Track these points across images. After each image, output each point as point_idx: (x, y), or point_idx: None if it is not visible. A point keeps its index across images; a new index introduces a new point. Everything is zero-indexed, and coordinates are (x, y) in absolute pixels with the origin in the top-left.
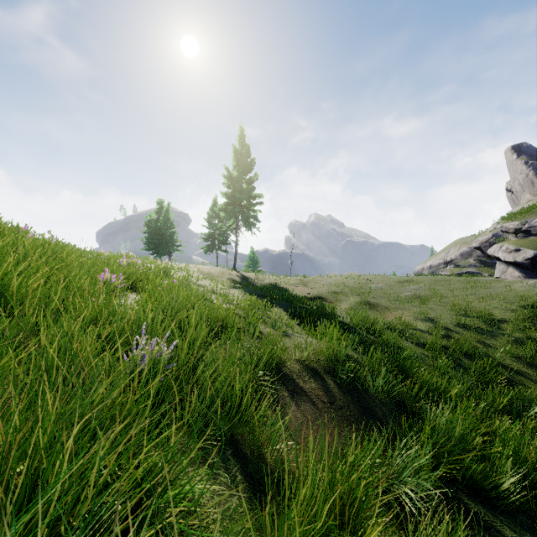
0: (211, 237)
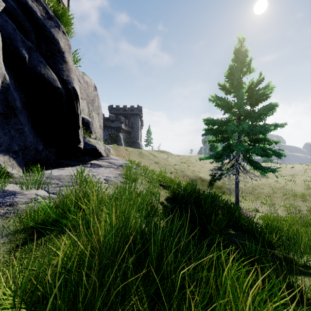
0: None
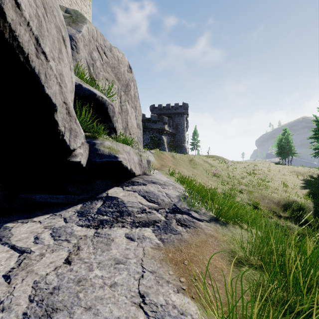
0: None
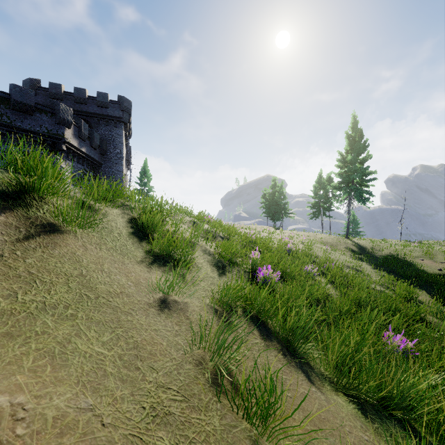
0: (317, 205)
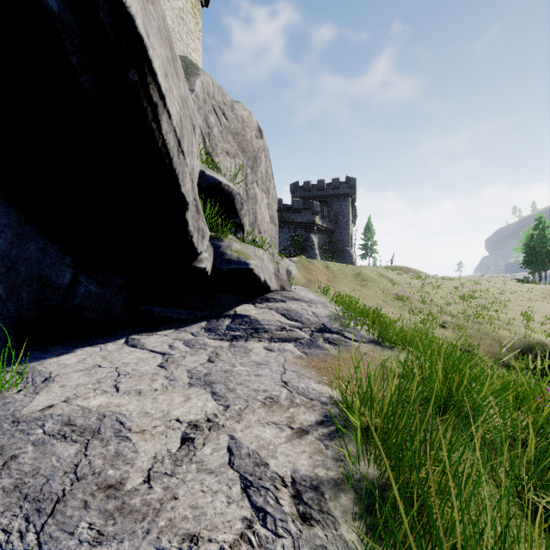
0: None
